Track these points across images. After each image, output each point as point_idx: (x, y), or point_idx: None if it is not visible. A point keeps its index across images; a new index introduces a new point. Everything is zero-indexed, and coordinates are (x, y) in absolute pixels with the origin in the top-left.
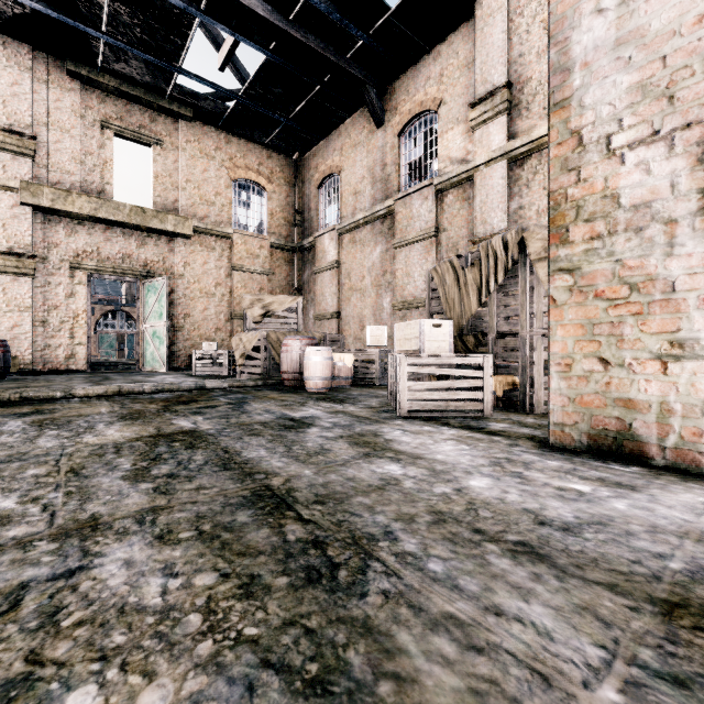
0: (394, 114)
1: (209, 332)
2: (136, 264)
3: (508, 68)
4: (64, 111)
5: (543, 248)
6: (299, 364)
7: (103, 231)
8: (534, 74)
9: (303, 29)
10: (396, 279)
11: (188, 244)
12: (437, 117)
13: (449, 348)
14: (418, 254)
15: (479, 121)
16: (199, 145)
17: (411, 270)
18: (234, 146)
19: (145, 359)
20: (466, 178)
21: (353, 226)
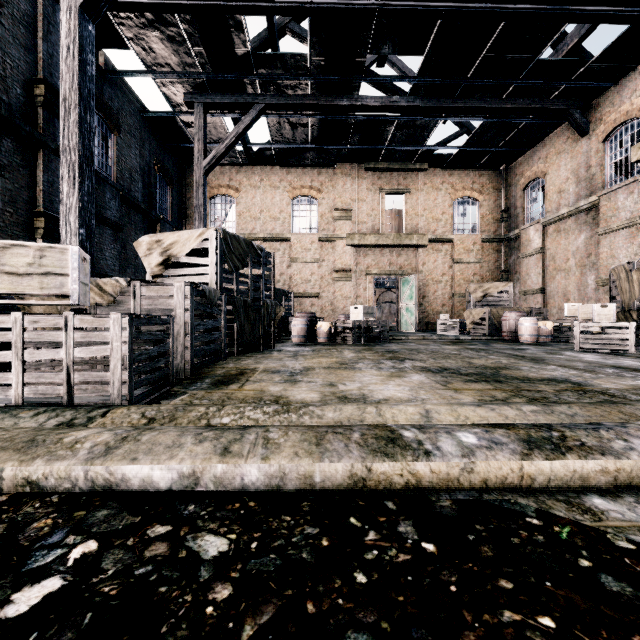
0: (598, 125)
1: (437, 307)
2: (396, 268)
3: None
4: (363, 191)
5: None
6: (514, 327)
7: (380, 251)
8: None
9: (512, 99)
10: (600, 261)
11: (425, 251)
12: None
13: (613, 318)
14: (623, 239)
15: None
16: (431, 184)
17: (616, 252)
18: (454, 177)
19: (401, 324)
20: None
21: (557, 219)
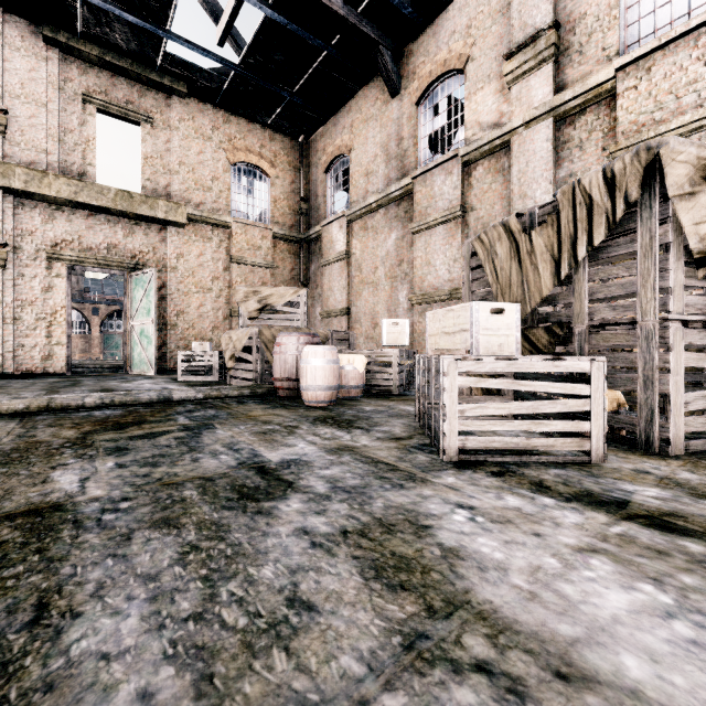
0: (411, 80)
1: (205, 331)
2: (123, 255)
3: (555, 6)
4: (40, 82)
5: (688, 177)
6: (296, 369)
7: (86, 218)
8: (589, 8)
9: None
10: (414, 269)
11: (182, 234)
12: (463, 77)
13: (515, 346)
14: (440, 239)
15: (516, 74)
16: (194, 124)
17: (432, 257)
18: (233, 126)
19: (133, 360)
20: (500, 145)
21: (365, 210)
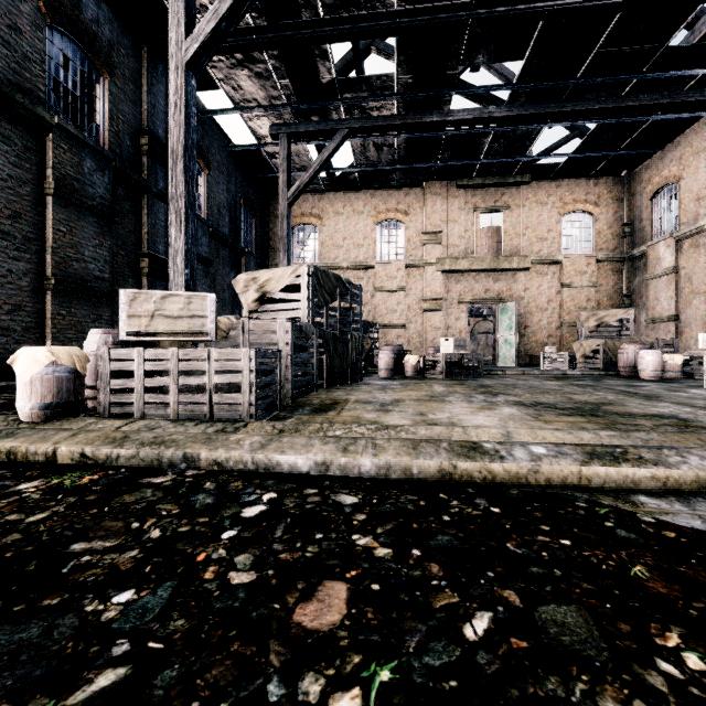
0: None
1: (542, 338)
2: (493, 294)
3: None
4: (454, 211)
5: None
6: (633, 362)
7: (474, 277)
8: None
9: (634, 95)
10: None
11: (527, 274)
12: None
13: None
14: None
15: None
16: (535, 198)
17: None
18: (563, 188)
19: (499, 358)
20: None
21: (694, 232)
